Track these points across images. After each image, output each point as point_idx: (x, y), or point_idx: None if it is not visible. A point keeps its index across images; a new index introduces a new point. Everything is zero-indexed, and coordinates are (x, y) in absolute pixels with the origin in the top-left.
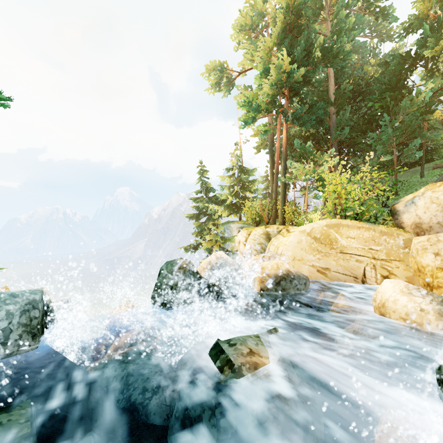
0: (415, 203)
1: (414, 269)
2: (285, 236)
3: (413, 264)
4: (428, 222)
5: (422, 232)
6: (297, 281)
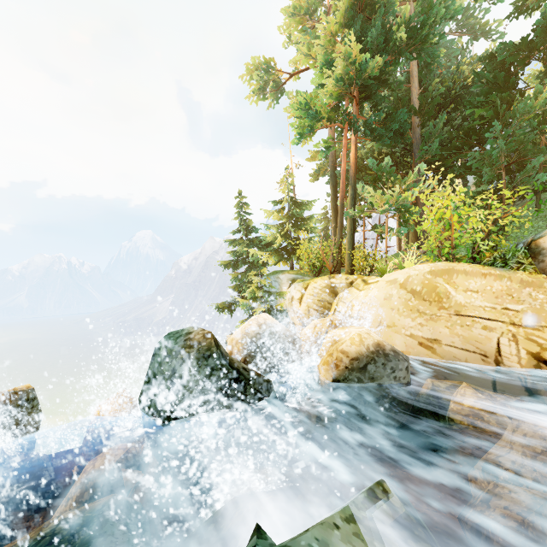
0: None
1: None
2: (361, 289)
3: None
4: None
5: None
6: (394, 364)
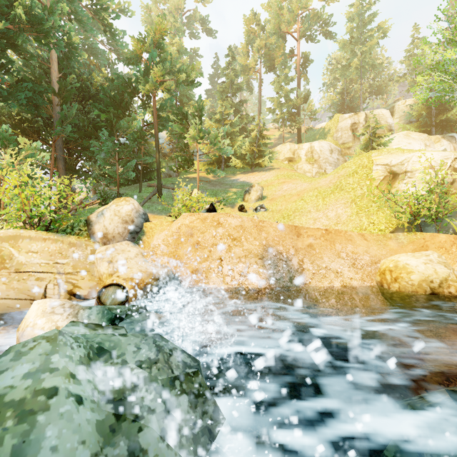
0: (104, 215)
1: (98, 278)
2: None
3: (97, 273)
4: (112, 232)
5: (108, 241)
6: None
